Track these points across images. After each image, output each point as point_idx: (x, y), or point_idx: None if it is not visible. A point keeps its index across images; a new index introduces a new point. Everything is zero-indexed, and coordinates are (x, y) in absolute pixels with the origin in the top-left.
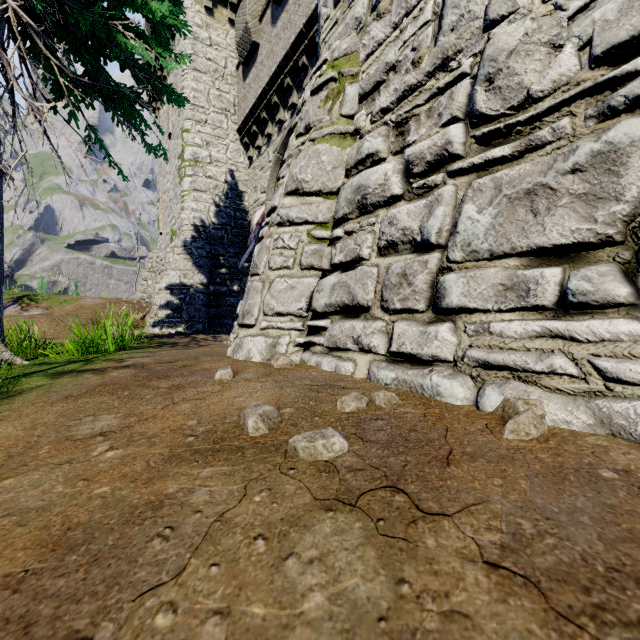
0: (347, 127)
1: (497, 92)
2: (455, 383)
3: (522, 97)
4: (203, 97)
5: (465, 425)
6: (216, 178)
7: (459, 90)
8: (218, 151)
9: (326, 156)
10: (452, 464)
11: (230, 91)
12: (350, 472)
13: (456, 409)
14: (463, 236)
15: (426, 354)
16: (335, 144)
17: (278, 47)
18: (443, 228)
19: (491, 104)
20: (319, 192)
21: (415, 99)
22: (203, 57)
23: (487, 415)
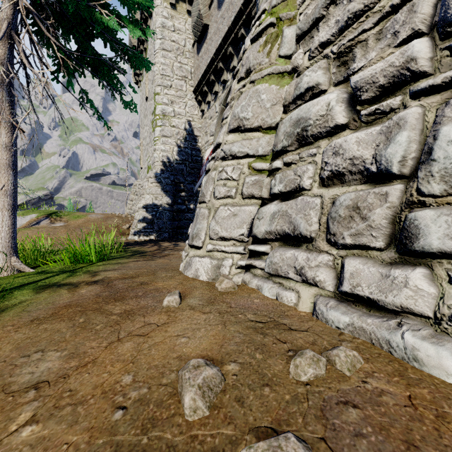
0: (285, 66)
1: None
2: (443, 351)
3: None
4: (169, 69)
5: None
6: (178, 127)
7: None
8: (179, 107)
9: (265, 94)
10: None
11: (188, 63)
12: None
13: None
14: (443, 164)
15: (392, 303)
16: (274, 83)
17: (222, 25)
18: (408, 156)
19: None
20: (259, 128)
21: (361, 25)
22: (169, 40)
23: None
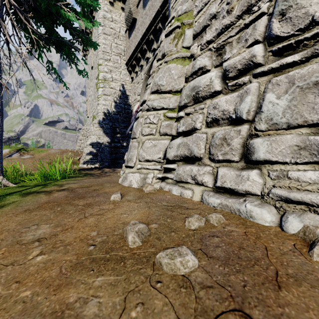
0: (186, 53)
1: (288, 21)
2: (264, 210)
3: (308, 21)
4: (108, 47)
5: (278, 245)
6: (115, 88)
7: (260, 23)
8: (116, 74)
9: (174, 70)
10: (282, 287)
11: (122, 44)
12: (202, 289)
13: (266, 229)
14: (266, 114)
15: (241, 189)
16: (179, 63)
17: (146, 19)
18: (251, 109)
19: (283, 29)
20: (170, 91)
21: (229, 33)
22: (108, 27)
23: (291, 236)
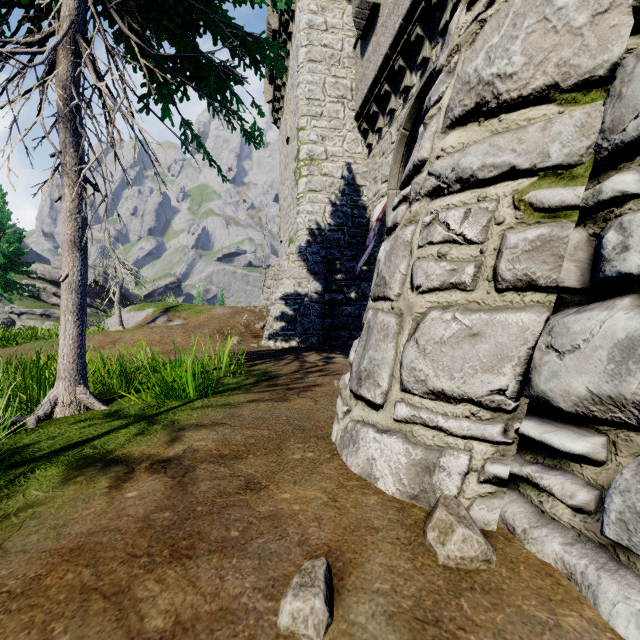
0: None
1: None
2: None
3: None
4: (318, 88)
5: None
6: (332, 175)
7: None
8: (334, 144)
9: None
10: None
11: (347, 75)
12: None
13: None
14: None
15: None
16: None
17: None
18: None
19: None
20: (548, 90)
21: None
22: (318, 45)
23: None
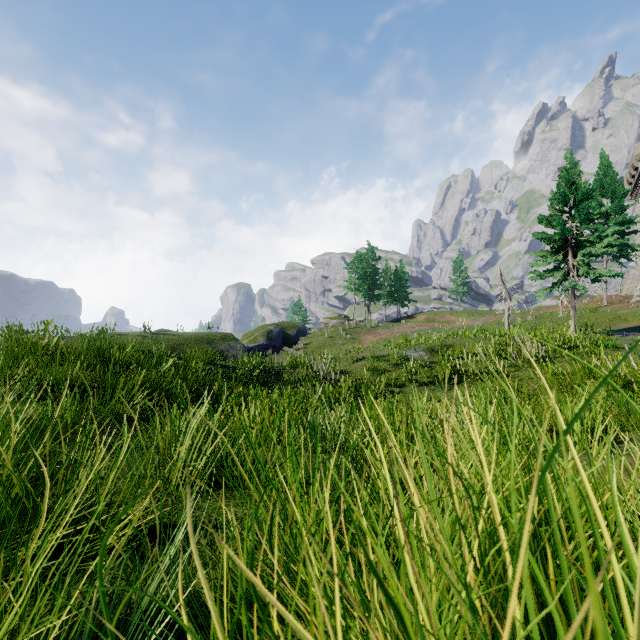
0: None
1: None
2: None
3: None
4: None
5: None
6: None
7: None
8: None
9: None
10: None
11: None
12: None
13: None
14: None
15: None
16: None
17: None
18: None
19: None
20: None
21: None
22: None
23: None
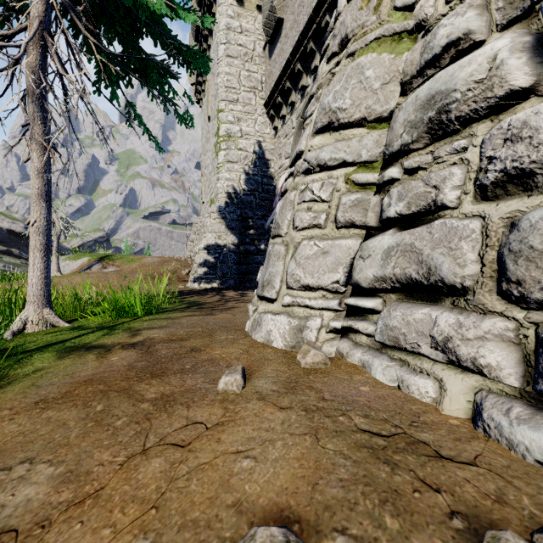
0: (404, 23)
1: None
2: None
3: None
4: (235, 79)
5: None
6: (246, 149)
7: None
8: (247, 125)
9: (372, 69)
10: None
11: (258, 70)
12: None
13: None
14: None
15: None
16: (385, 51)
17: (301, 15)
18: None
19: None
20: (362, 121)
21: None
22: (235, 44)
23: None
